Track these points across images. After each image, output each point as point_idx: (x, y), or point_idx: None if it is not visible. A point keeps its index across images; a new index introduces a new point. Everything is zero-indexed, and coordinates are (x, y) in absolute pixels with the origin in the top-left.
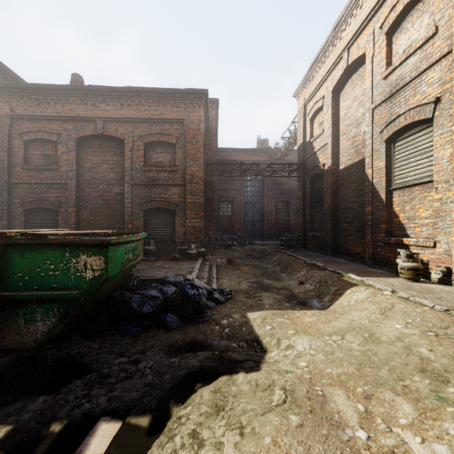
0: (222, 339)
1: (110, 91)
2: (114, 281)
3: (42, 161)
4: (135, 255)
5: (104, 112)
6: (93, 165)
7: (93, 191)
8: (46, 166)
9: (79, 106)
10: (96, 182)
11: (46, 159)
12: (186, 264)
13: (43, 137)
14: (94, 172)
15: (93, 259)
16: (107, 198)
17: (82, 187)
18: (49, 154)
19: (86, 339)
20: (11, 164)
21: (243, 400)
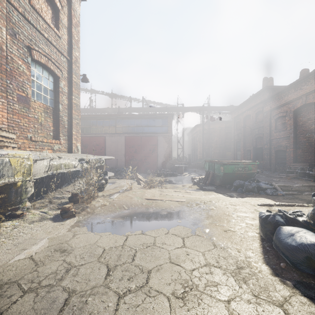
0: (240, 197)
1: (307, 77)
2: (233, 175)
3: (281, 126)
4: (246, 170)
5: (305, 90)
6: (303, 123)
7: (303, 138)
8: (281, 129)
9: (293, 93)
10: (304, 132)
11: (282, 125)
12: (310, 183)
13: (280, 115)
14: (303, 126)
15: (222, 167)
16: (310, 141)
17: (298, 137)
18: (283, 122)
19: (225, 188)
20: (271, 131)
21: (207, 192)
